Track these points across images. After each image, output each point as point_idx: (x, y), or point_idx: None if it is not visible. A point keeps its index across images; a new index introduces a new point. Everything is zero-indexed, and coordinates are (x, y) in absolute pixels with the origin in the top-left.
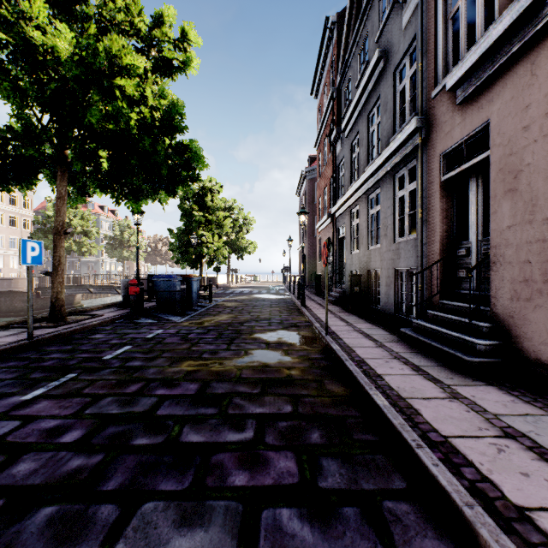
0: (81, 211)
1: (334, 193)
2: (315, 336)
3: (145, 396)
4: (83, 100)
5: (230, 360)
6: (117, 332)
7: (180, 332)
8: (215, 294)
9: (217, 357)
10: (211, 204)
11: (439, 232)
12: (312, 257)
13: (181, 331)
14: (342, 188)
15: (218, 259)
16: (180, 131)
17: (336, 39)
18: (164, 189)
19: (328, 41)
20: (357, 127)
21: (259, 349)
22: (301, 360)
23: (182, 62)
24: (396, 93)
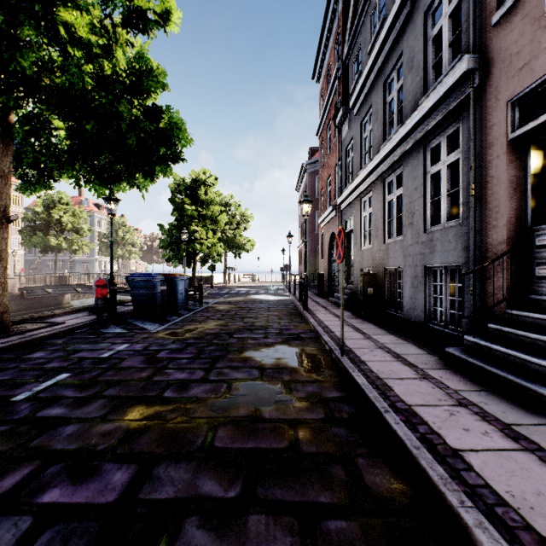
0: (73, 207)
1: (339, 182)
2: (326, 354)
3: (13, 513)
4: (8, 33)
5: (203, 403)
6: (67, 348)
7: (148, 348)
8: (208, 294)
9: (185, 397)
10: (204, 197)
11: (506, 212)
12: (313, 255)
13: (150, 347)
14: (349, 176)
15: (213, 257)
16: (151, 90)
17: (342, 9)
18: (140, 170)
19: (332, 14)
20: (369, 100)
21: (248, 380)
22: (312, 405)
23: (160, 15)
24: (427, 42)
